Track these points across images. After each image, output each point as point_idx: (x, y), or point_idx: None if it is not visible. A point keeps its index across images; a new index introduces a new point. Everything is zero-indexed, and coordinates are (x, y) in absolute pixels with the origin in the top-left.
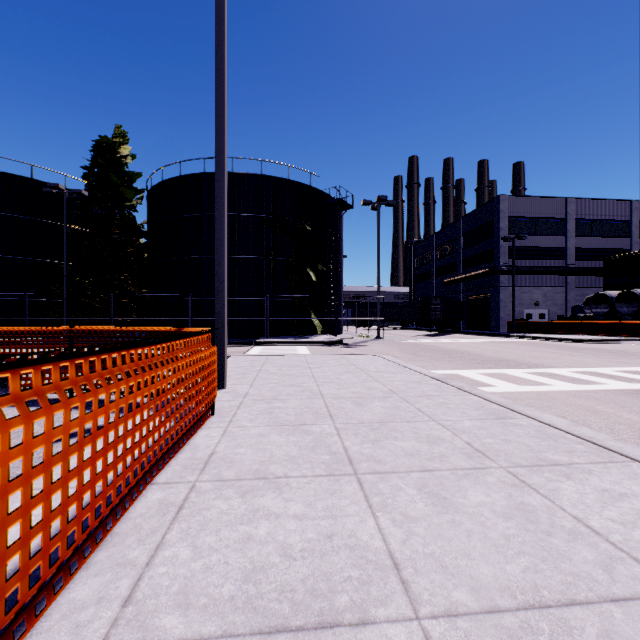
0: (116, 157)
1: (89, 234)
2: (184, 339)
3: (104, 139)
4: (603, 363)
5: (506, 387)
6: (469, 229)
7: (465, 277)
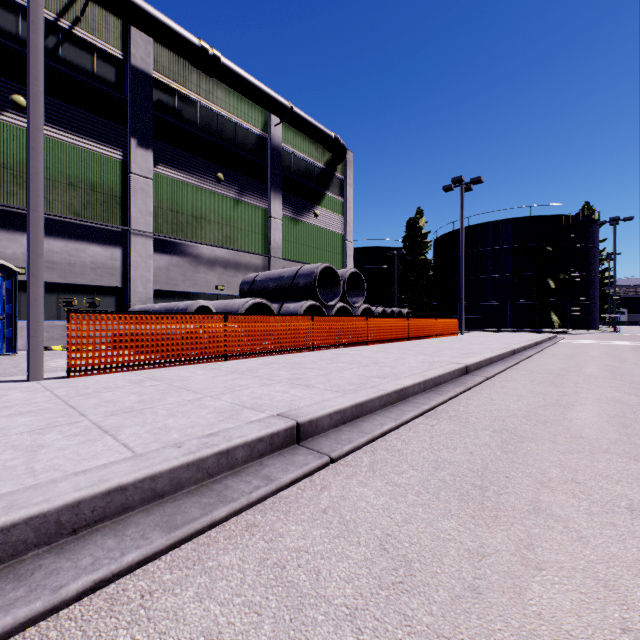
0: (418, 227)
1: (405, 272)
2: (451, 318)
3: (412, 219)
4: None
5: (583, 342)
6: None
7: None
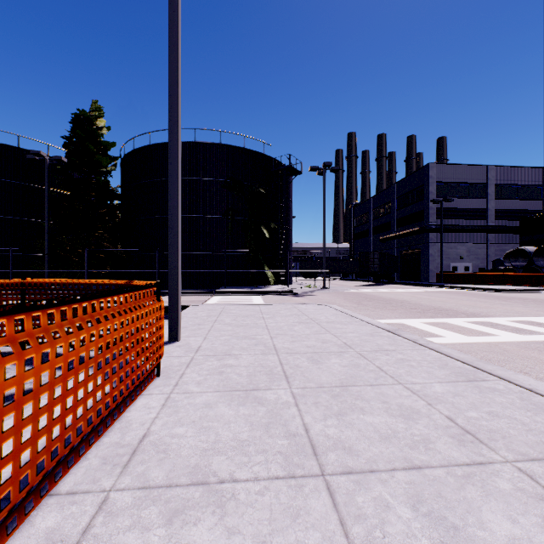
0: (92, 128)
1: (68, 196)
2: (114, 296)
3: (82, 112)
4: (535, 312)
5: (454, 338)
6: (402, 193)
7: (399, 235)
